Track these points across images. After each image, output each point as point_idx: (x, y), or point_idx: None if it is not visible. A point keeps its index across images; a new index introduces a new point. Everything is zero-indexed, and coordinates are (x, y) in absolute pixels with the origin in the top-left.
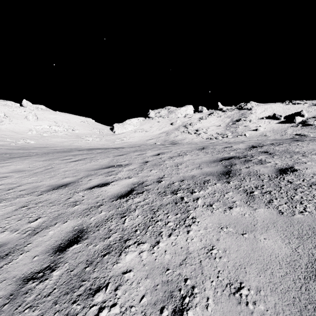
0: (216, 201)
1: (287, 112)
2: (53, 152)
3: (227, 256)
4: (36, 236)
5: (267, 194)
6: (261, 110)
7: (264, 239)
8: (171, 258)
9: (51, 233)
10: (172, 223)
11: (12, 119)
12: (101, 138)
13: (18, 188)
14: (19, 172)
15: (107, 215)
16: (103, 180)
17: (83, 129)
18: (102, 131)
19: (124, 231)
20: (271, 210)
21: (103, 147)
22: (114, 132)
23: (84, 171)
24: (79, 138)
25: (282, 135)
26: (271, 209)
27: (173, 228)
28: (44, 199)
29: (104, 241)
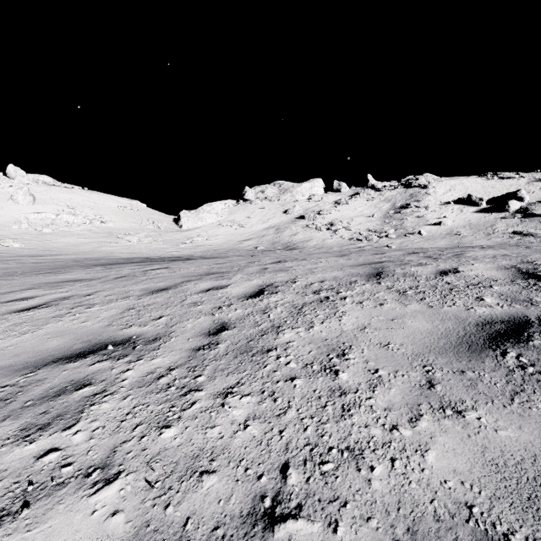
0: None
1: (491, 192)
2: (26, 271)
3: None
4: None
5: None
6: (445, 188)
7: None
8: None
9: None
10: None
11: None
12: (156, 237)
13: None
14: None
15: None
16: None
17: (123, 221)
18: (159, 224)
19: None
20: None
21: (157, 255)
22: (180, 225)
23: None
24: (113, 237)
25: (489, 234)
26: None
27: None
28: None
29: None
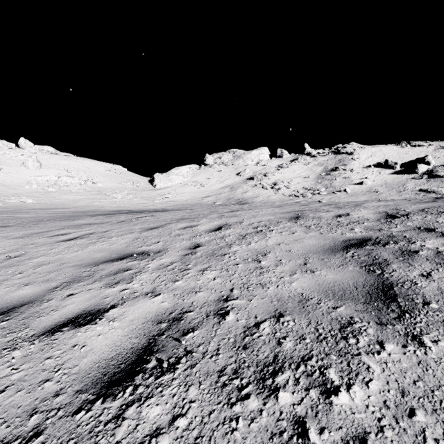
0: None
1: (405, 158)
2: (50, 219)
3: None
4: None
5: None
6: (367, 155)
7: None
8: None
9: None
10: None
11: (1, 166)
12: (136, 195)
13: None
14: None
15: None
16: (96, 299)
17: (109, 181)
18: (138, 184)
19: None
20: None
21: (137, 208)
22: (154, 185)
23: (72, 265)
24: (103, 195)
25: (400, 191)
26: None
27: None
28: None
29: None
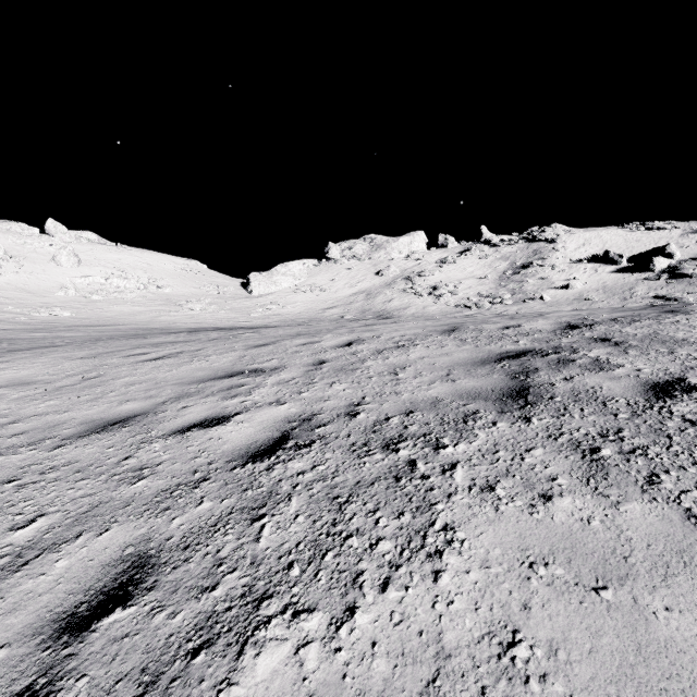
0: (504, 476)
1: (635, 247)
2: (110, 337)
3: (565, 675)
4: (20, 576)
5: (638, 456)
6: (578, 243)
7: (665, 609)
8: (392, 675)
9: (61, 566)
10: (388, 543)
11: (21, 262)
12: (222, 305)
13: (8, 429)
14: (22, 386)
15: (217, 512)
16: (217, 409)
17: (182, 285)
18: (225, 290)
19: (256, 568)
20: (662, 509)
21: (226, 325)
22: (250, 291)
23: (173, 384)
24: (173, 305)
25: (625, 299)
26: (663, 505)
27: (392, 560)
28: (65, 460)
29: (201, 599)
